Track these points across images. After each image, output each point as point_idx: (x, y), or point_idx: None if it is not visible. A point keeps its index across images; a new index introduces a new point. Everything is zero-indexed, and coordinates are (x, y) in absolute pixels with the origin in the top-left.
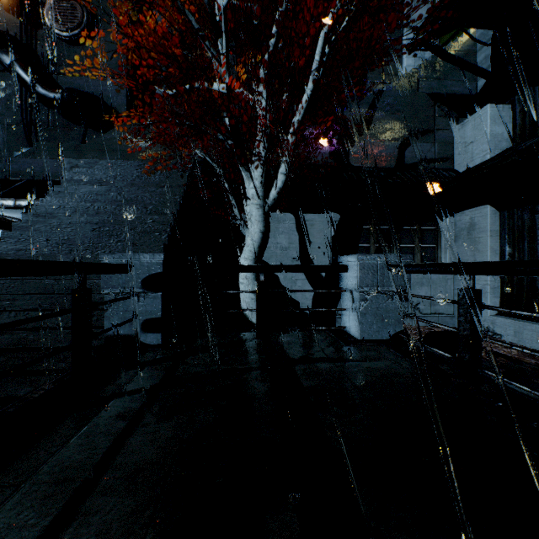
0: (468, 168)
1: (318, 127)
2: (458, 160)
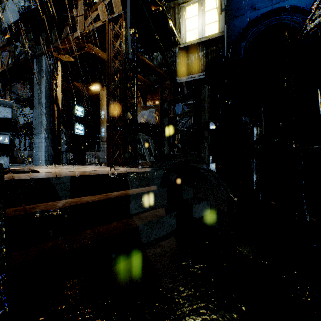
0: (20, 124)
1: None
2: (19, 120)
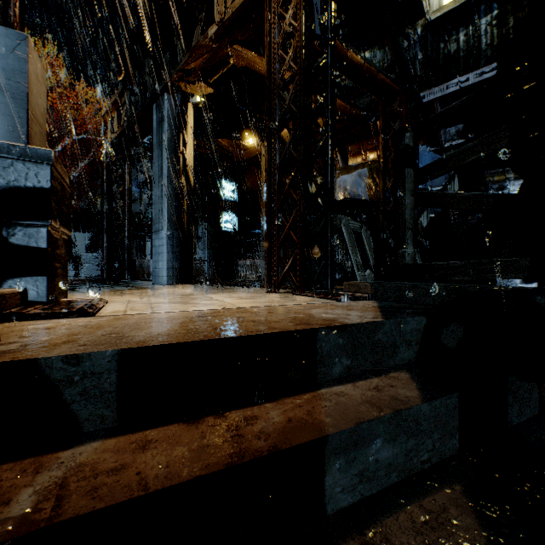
0: None
1: (78, 189)
2: None
